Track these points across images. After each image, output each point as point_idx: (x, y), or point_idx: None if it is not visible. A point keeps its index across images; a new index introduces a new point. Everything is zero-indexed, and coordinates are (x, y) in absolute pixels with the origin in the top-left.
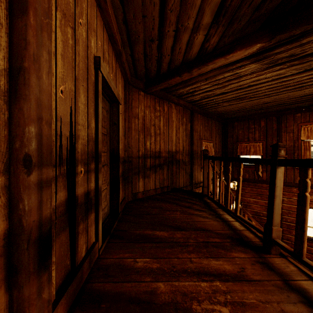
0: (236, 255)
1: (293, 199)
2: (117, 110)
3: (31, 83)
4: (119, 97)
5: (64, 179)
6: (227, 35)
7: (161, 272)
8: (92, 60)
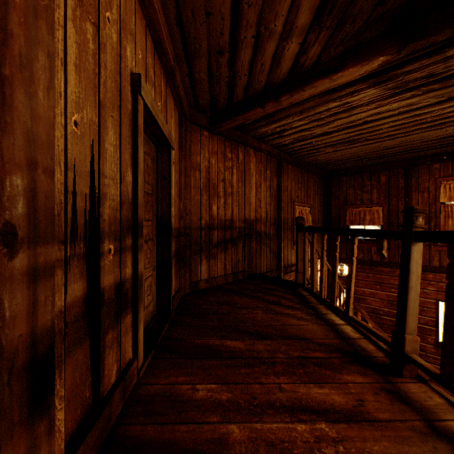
0: (349, 378)
1: (429, 290)
2: (167, 157)
3: (15, 103)
4: (170, 138)
5: (81, 262)
6: (334, 44)
7: (234, 406)
8: (127, 79)
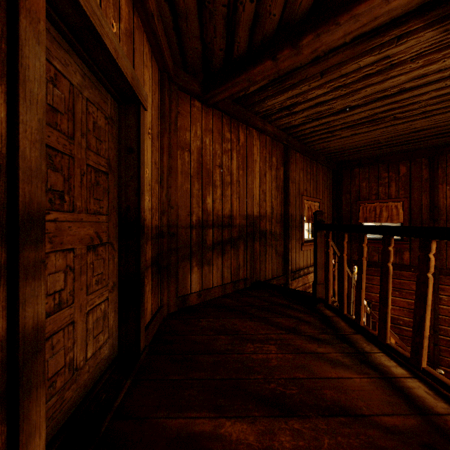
0: None
1: None
2: (135, 119)
3: None
4: (138, 87)
5: None
6: None
7: None
8: None
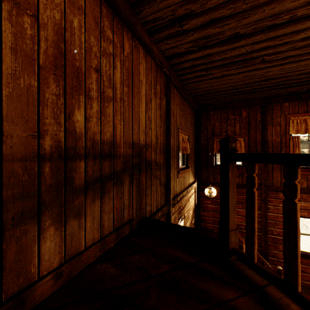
0: None
1: (280, 206)
2: None
3: None
4: None
5: None
6: None
7: None
8: None
